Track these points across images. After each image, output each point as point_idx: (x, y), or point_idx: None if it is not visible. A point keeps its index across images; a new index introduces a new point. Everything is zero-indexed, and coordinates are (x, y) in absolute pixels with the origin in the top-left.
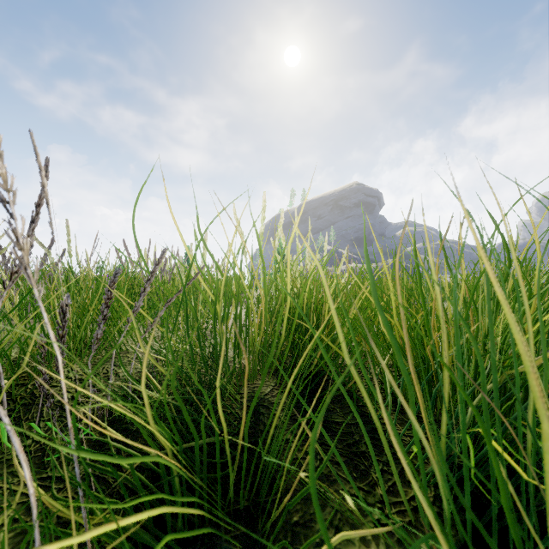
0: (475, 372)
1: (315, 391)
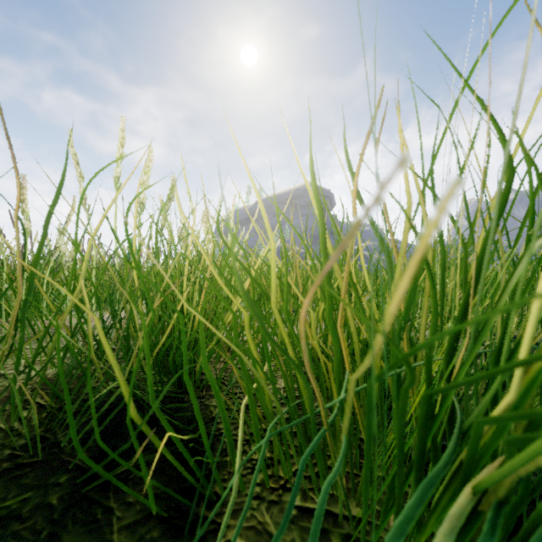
0: (424, 433)
1: (105, 454)
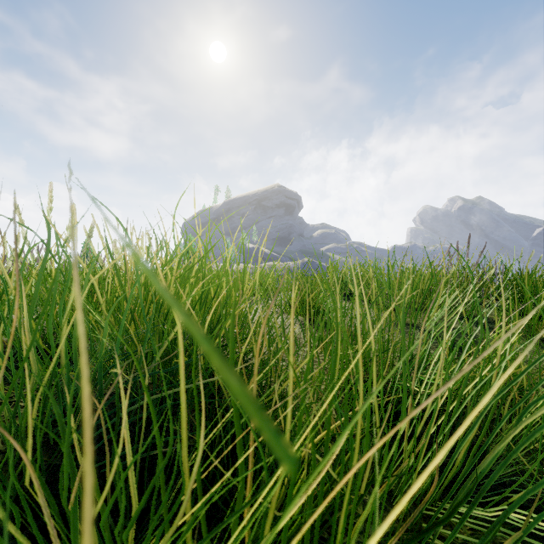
0: None
1: None
